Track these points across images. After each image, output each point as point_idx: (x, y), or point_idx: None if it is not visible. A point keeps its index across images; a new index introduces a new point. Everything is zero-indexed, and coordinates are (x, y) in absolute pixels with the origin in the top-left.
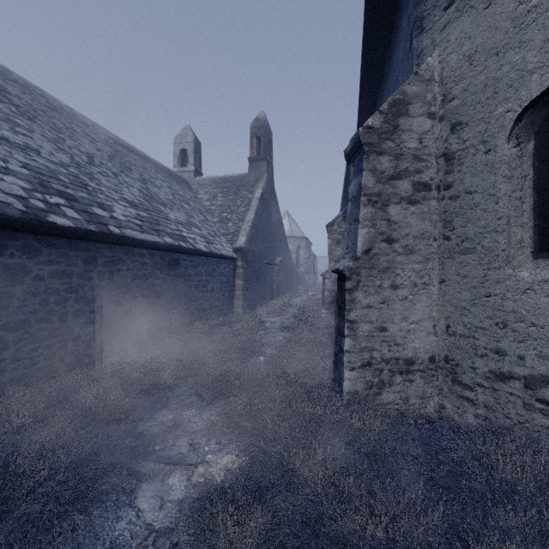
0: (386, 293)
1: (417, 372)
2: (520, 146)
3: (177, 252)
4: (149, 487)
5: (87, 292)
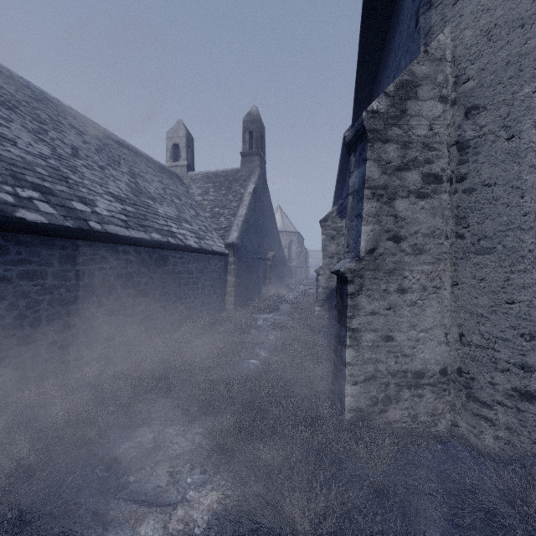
0: (392, 298)
1: (427, 386)
2: None
3: (165, 249)
4: None
5: (63, 294)
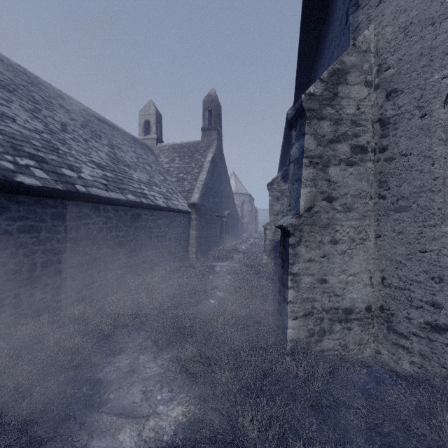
0: (326, 248)
1: (355, 321)
2: None
3: (138, 208)
4: (99, 444)
5: (54, 245)
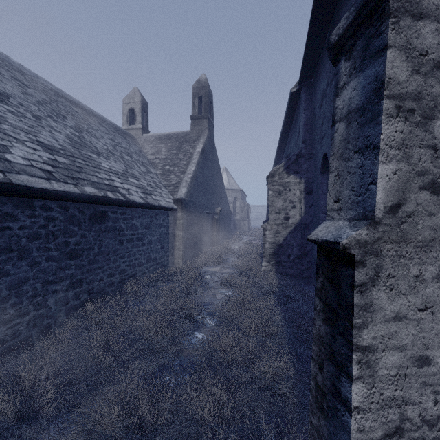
0: (429, 290)
1: None
2: None
3: (102, 204)
4: None
5: None
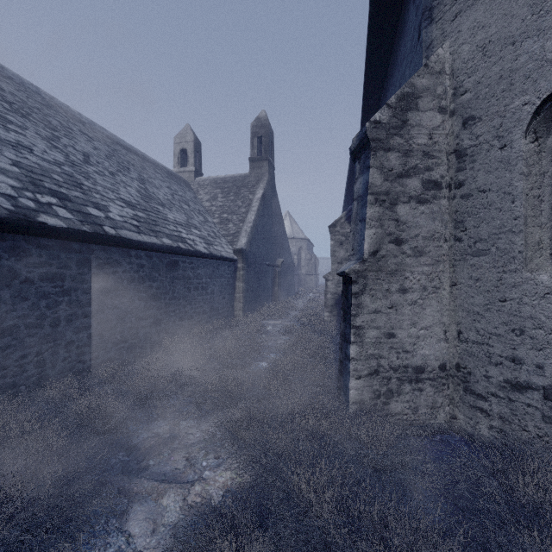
0: (394, 297)
1: (427, 381)
2: (538, 141)
3: (175, 254)
4: (141, 508)
5: (80, 296)
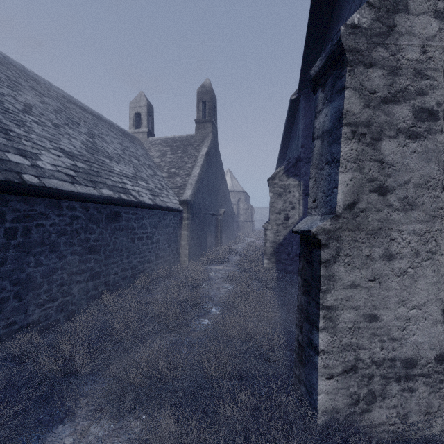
0: (377, 266)
1: (419, 378)
2: None
3: (117, 205)
4: None
5: None
